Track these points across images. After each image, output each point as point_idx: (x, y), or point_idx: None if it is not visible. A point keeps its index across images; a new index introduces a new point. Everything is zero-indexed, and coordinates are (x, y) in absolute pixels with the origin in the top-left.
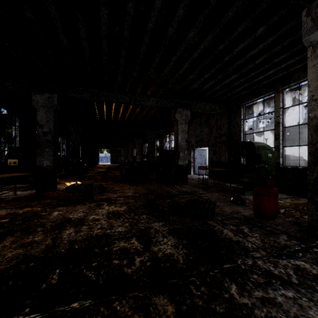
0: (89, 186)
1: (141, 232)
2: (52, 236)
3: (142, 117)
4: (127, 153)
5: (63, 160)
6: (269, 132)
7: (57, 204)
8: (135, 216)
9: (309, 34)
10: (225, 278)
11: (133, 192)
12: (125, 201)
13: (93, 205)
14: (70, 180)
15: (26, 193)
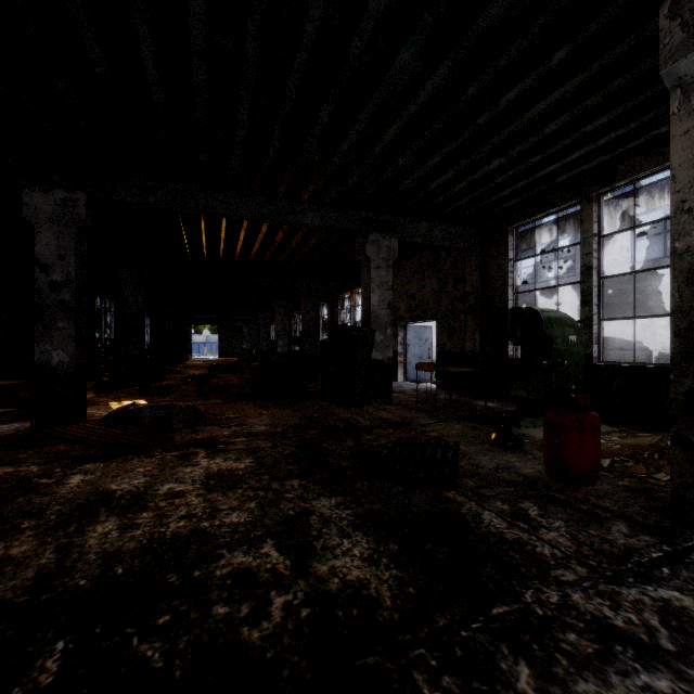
0: (163, 410)
1: (288, 524)
2: (58, 543)
3: (290, 253)
4: (257, 334)
5: (106, 349)
6: (562, 290)
7: (82, 456)
8: (272, 483)
9: (677, 59)
10: (500, 647)
11: (270, 422)
12: (251, 445)
13: (171, 458)
14: (121, 395)
15: (7, 428)
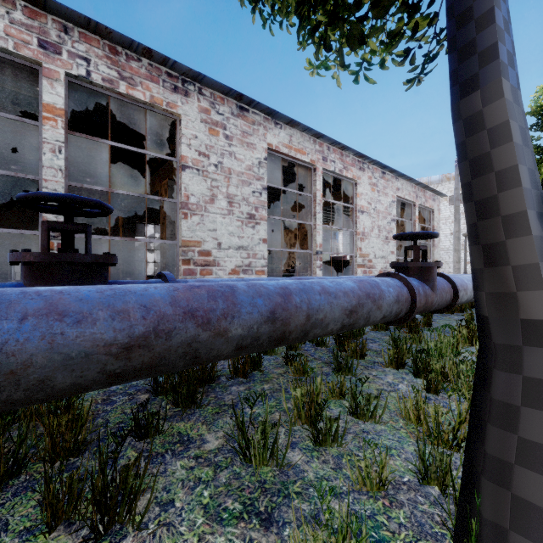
0: None
1: None
2: None
3: None
4: None
5: None
6: None
7: None
8: None
9: None
10: None
11: None
12: None
13: None
14: None
15: None
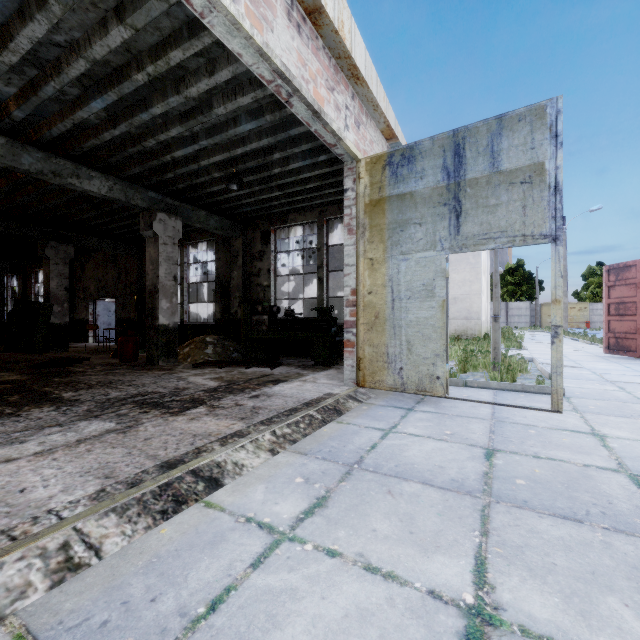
0: None
1: None
2: None
3: None
4: None
5: None
6: None
7: None
8: None
9: (143, 231)
10: (54, 378)
11: None
12: None
13: None
14: None
15: None
